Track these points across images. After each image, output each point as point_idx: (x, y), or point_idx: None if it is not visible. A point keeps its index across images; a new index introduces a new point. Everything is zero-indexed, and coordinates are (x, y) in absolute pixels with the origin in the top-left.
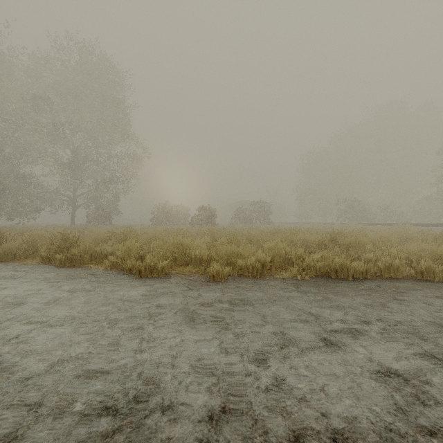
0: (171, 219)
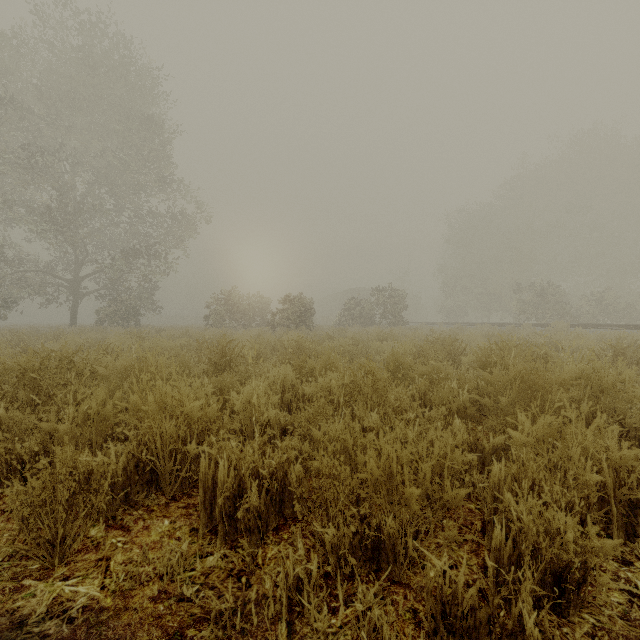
0: (238, 317)
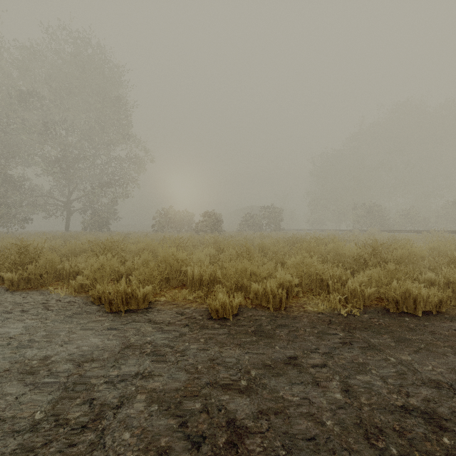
0: (174, 226)
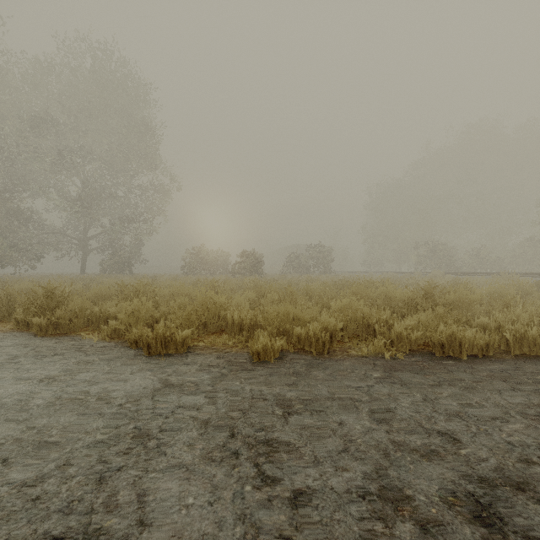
0: (207, 267)
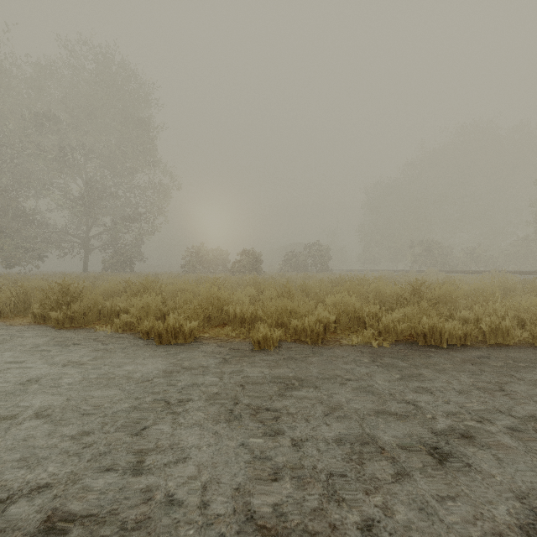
0: (207, 266)
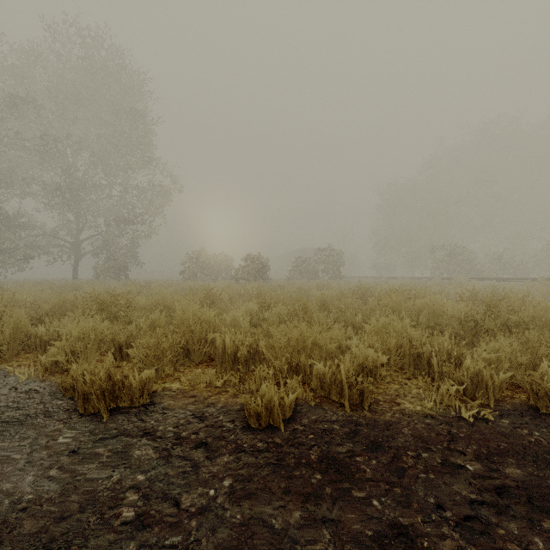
0: (208, 272)
